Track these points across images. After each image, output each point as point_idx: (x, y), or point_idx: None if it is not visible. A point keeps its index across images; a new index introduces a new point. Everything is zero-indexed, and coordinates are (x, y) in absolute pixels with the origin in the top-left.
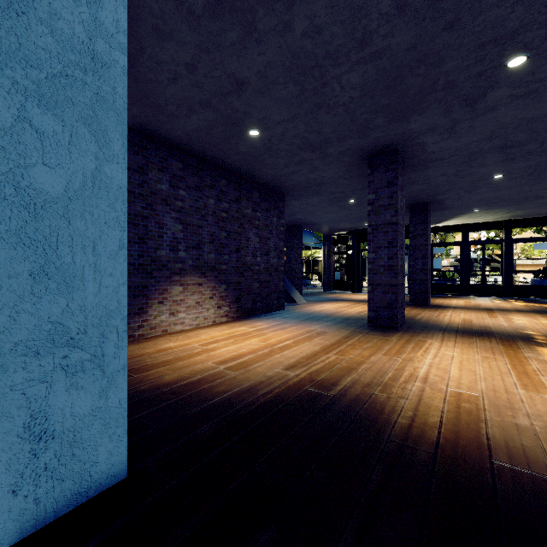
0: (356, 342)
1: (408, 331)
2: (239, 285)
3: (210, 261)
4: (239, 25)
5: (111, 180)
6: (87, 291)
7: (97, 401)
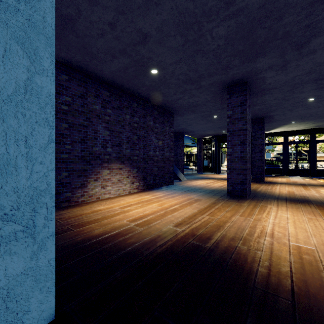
0: (221, 206)
1: (254, 199)
2: (145, 169)
3: (127, 154)
4: None
5: (41, 89)
6: (20, 176)
7: (28, 262)
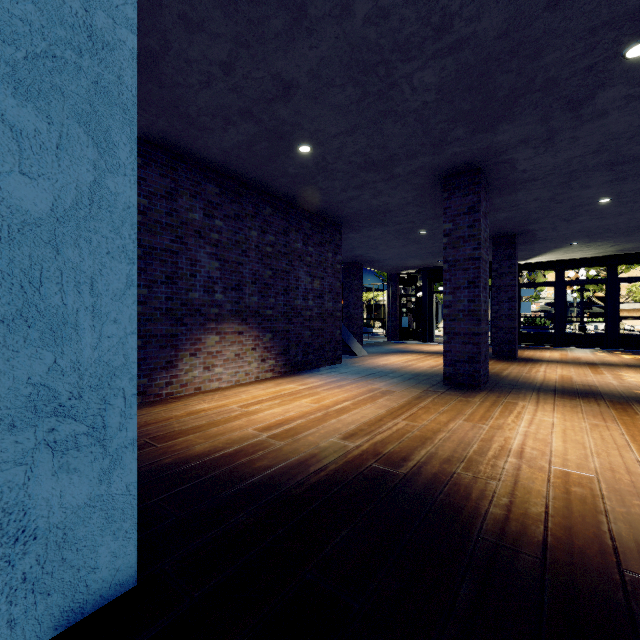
0: (430, 404)
1: (494, 390)
2: (287, 333)
3: (253, 306)
4: (286, 9)
5: (115, 197)
6: (82, 343)
7: (96, 487)
